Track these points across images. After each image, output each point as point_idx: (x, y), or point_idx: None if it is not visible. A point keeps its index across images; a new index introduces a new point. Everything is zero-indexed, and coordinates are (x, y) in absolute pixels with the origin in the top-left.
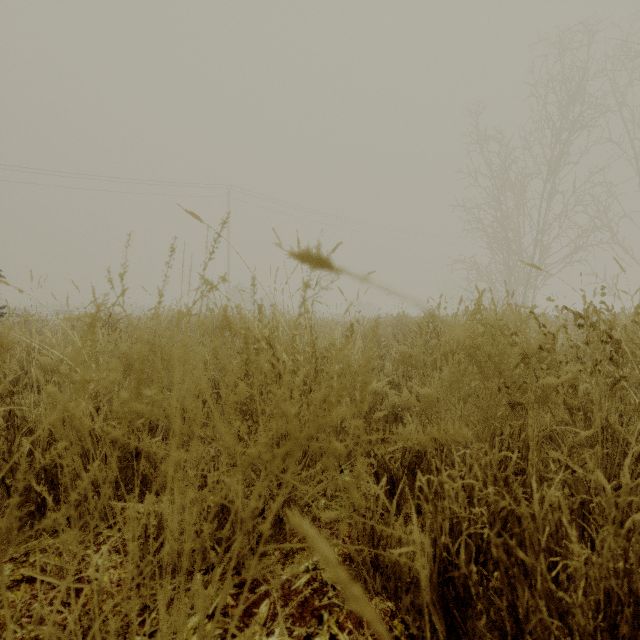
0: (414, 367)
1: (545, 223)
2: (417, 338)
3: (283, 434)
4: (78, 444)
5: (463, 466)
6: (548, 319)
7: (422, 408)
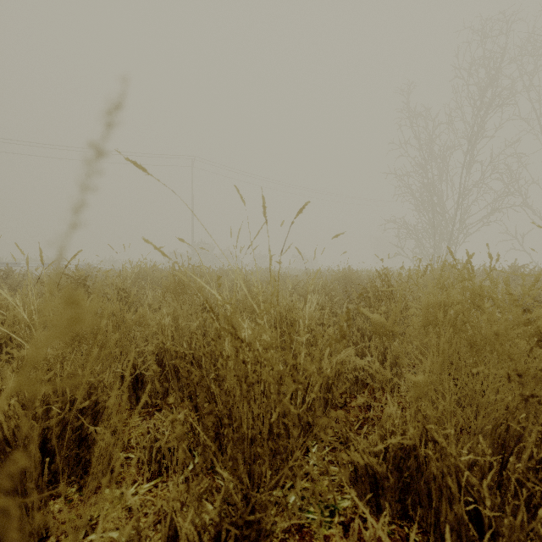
0: (388, 338)
1: (465, 188)
2: (392, 306)
3: (249, 435)
4: (5, 438)
5: (471, 476)
6: (476, 273)
7: (413, 398)
